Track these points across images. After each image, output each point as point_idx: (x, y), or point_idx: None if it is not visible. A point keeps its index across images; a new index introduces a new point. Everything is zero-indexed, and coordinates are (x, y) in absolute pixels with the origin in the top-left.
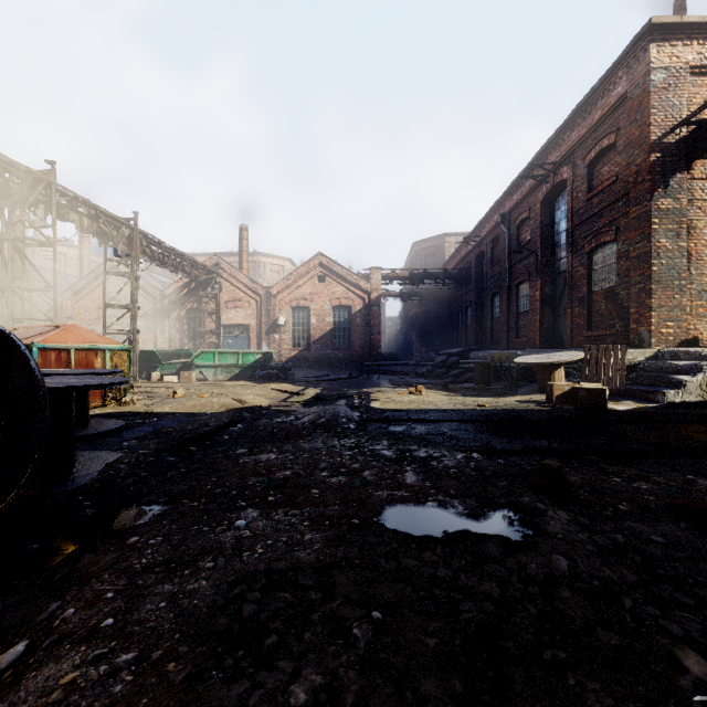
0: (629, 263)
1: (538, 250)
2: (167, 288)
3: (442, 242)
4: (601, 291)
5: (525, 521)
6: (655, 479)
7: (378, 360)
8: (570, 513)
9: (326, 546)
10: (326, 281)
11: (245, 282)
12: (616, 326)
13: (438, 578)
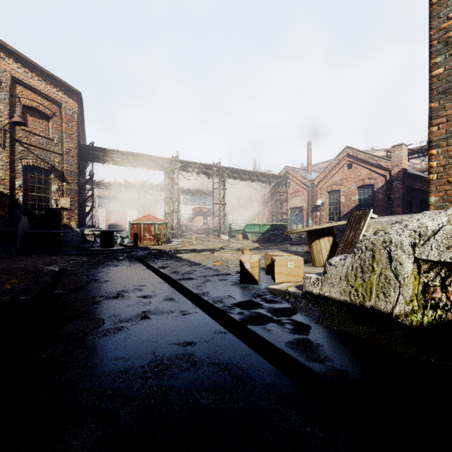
0: None
1: None
2: (266, 190)
3: None
4: None
5: None
6: None
7: None
8: None
9: None
10: (352, 167)
11: (300, 179)
12: None
13: None
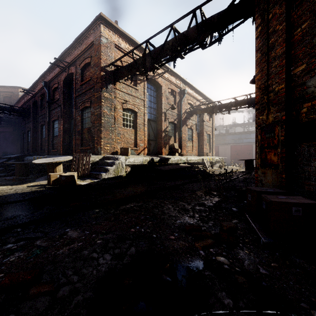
0: (95, 117)
1: (62, 105)
2: None
3: (17, 91)
4: (86, 128)
5: None
6: (35, 244)
7: None
8: None
9: None
10: None
11: None
12: (91, 145)
13: None
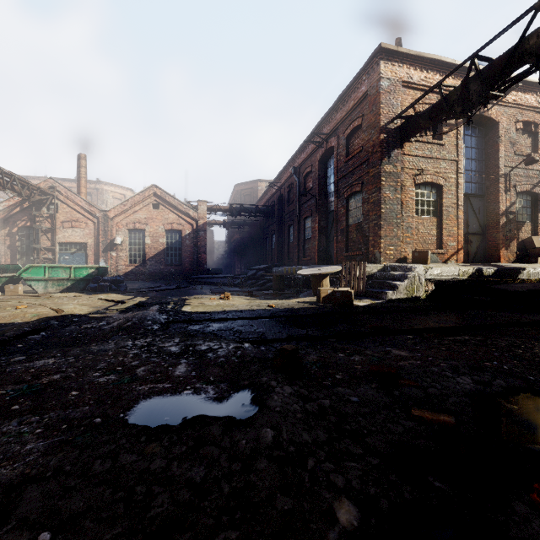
0: (369, 206)
1: (317, 195)
2: None
3: (256, 186)
4: (354, 225)
5: (255, 399)
6: (366, 353)
7: (204, 274)
8: (295, 386)
9: (44, 454)
10: (160, 208)
11: (83, 205)
12: (362, 249)
13: (149, 471)
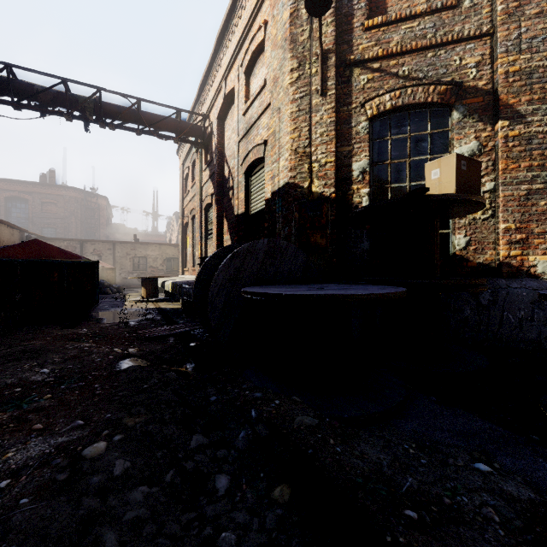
0: None
1: None
2: None
3: None
4: None
5: None
6: None
7: None
8: None
9: None
10: None
11: None
12: None
13: None
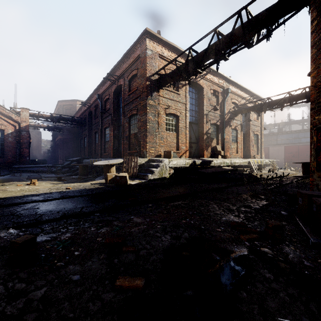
0: (141, 123)
1: (112, 113)
2: None
3: (75, 103)
4: (133, 134)
5: None
6: (114, 223)
7: (26, 164)
8: (13, 282)
9: None
10: None
11: None
12: (137, 149)
13: None
